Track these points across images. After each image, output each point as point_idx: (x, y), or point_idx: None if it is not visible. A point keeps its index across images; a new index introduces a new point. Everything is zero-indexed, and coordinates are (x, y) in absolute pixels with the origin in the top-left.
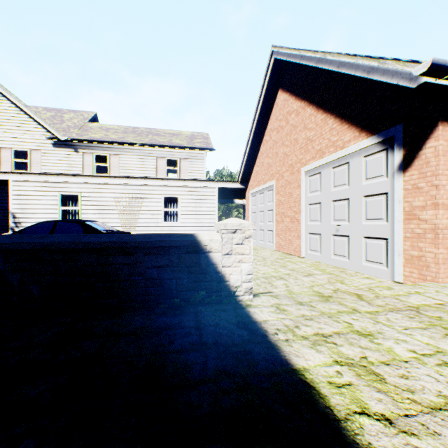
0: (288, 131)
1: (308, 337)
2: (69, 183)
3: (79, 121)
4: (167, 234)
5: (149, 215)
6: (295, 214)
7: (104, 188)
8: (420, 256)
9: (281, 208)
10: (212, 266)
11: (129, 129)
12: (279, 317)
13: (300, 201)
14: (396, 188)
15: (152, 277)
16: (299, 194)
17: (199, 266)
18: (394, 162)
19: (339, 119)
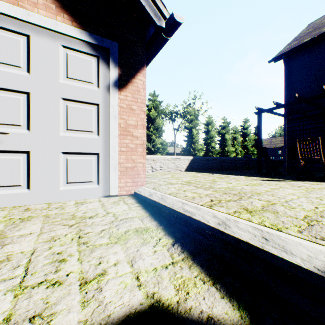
0: None
1: None
2: None
3: None
4: None
5: None
6: None
7: None
8: (134, 167)
9: None
10: None
11: None
12: None
13: None
14: (113, 103)
15: None
16: None
17: None
18: (110, 76)
19: None
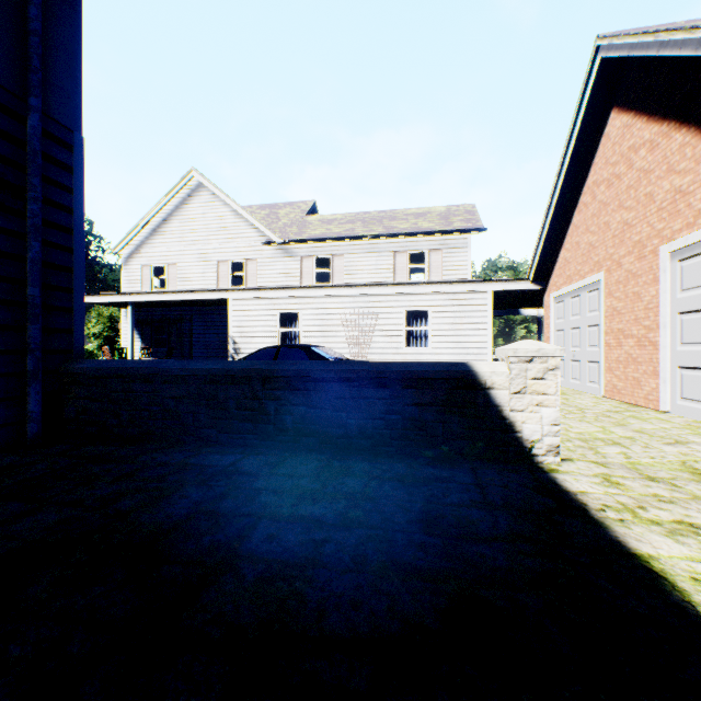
0: (630, 181)
1: (661, 522)
2: (288, 299)
3: (296, 216)
4: (430, 363)
5: (385, 338)
6: (647, 332)
7: (328, 302)
8: None
9: (616, 322)
10: (494, 408)
11: (356, 216)
12: (608, 491)
13: (659, 307)
14: None
15: (411, 417)
16: (657, 294)
17: (475, 407)
18: None
19: None
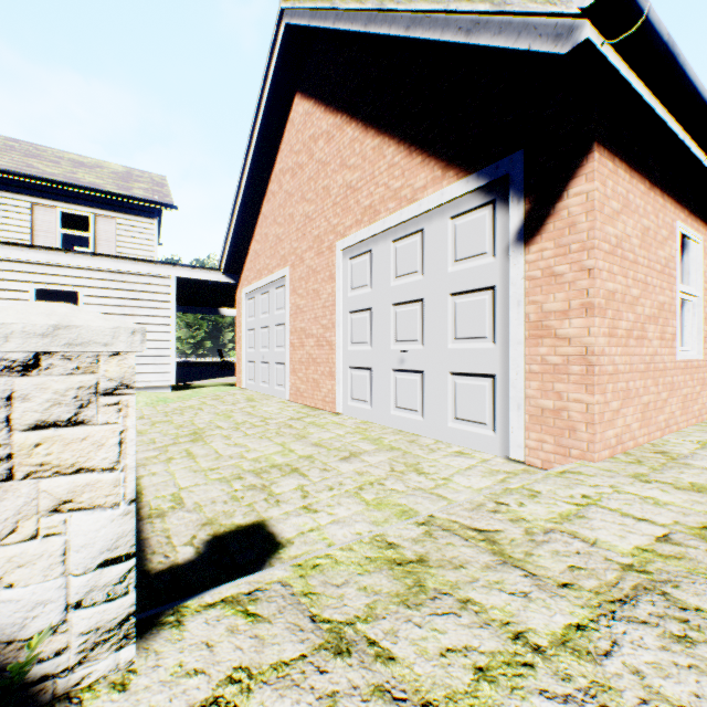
0: (312, 172)
1: None
2: None
3: None
4: None
5: None
6: (326, 331)
7: None
8: (559, 409)
9: (301, 321)
10: None
11: None
12: None
13: (335, 305)
14: (513, 277)
15: None
16: (334, 292)
17: None
18: (509, 226)
19: (405, 145)
